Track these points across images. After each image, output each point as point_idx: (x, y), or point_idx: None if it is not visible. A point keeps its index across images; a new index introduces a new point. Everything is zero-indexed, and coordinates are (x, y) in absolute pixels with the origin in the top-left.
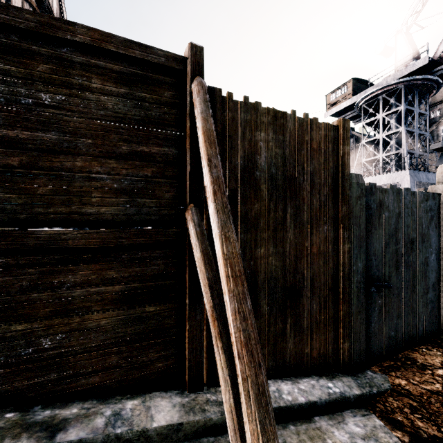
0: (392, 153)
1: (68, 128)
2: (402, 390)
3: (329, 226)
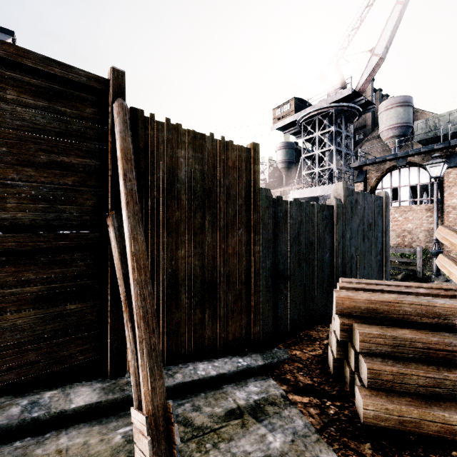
0: (325, 168)
1: None
2: (296, 358)
3: (243, 231)
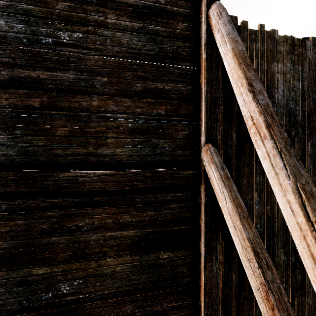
0: None
1: (84, 66)
2: None
3: None
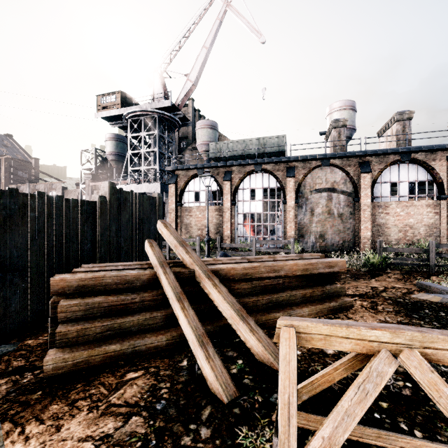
0: (150, 167)
1: None
2: (24, 347)
3: None
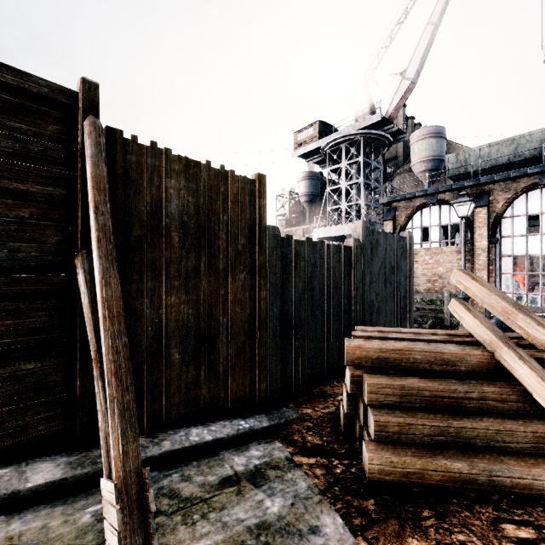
0: (353, 203)
1: None
2: (306, 417)
3: (247, 275)
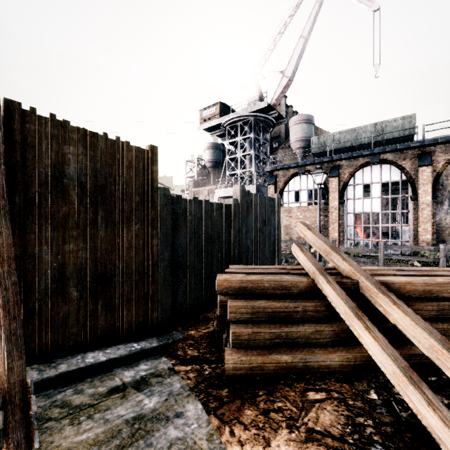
0: (246, 170)
1: None
2: (190, 337)
3: (140, 226)
